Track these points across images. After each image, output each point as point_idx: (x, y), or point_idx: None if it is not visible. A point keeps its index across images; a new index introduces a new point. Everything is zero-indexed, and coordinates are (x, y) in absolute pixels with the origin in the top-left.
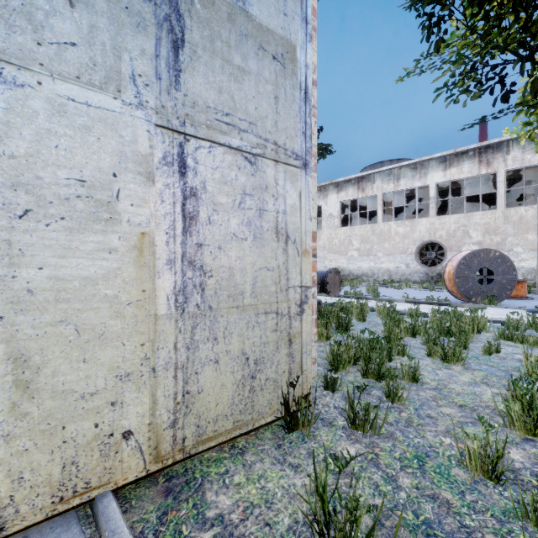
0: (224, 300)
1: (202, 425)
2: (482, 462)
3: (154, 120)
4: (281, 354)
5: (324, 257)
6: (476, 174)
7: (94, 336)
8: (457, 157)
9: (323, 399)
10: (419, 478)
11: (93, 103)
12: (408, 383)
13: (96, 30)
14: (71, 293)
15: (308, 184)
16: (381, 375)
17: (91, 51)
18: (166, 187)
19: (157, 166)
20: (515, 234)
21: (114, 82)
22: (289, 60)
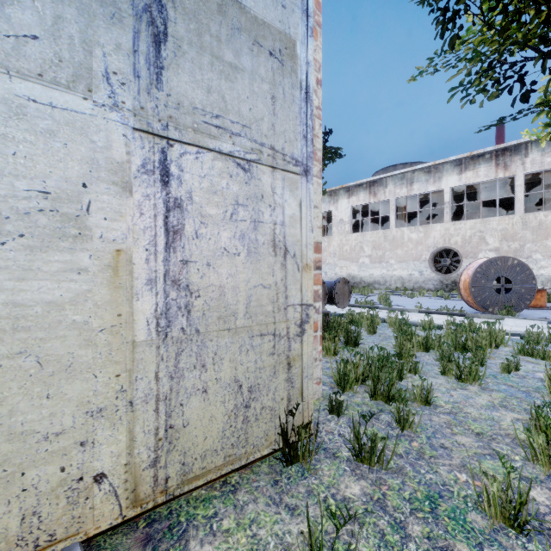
0: (213, 322)
1: (188, 463)
2: (503, 508)
3: (131, 123)
4: (278, 379)
5: (335, 264)
6: (493, 178)
7: (60, 368)
8: (473, 160)
9: (327, 425)
10: (430, 525)
11: (59, 104)
12: (421, 406)
13: (62, 22)
14: (32, 321)
15: (310, 192)
16: (390, 397)
17: (56, 45)
18: (146, 198)
19: (135, 175)
20: (534, 240)
21: (84, 81)
22: (288, 57)
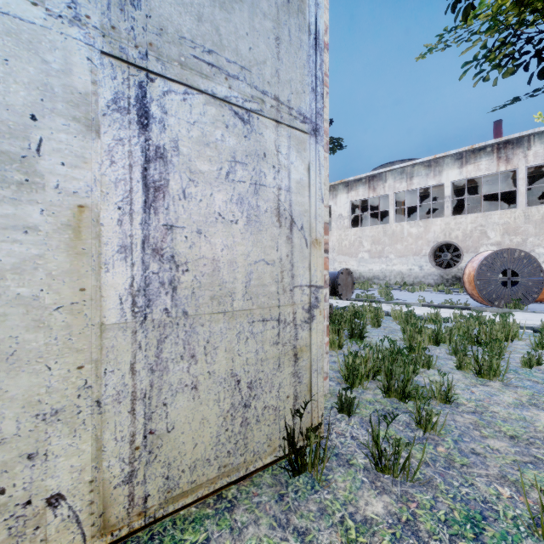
0: (205, 303)
1: (173, 476)
2: None
3: (99, 45)
4: (284, 373)
5: (334, 259)
6: (494, 171)
7: None
8: (474, 154)
9: (337, 426)
10: None
11: None
12: (440, 404)
13: None
14: None
15: (319, 155)
16: (406, 394)
17: None
18: (119, 143)
19: (104, 112)
20: (537, 234)
21: None
22: None
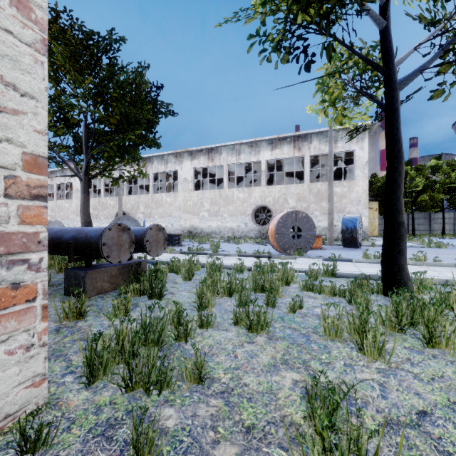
0: None
1: None
2: None
3: None
4: None
5: (180, 217)
6: (292, 156)
7: None
8: (280, 141)
9: None
10: None
11: None
12: (192, 387)
13: None
14: None
15: None
16: (150, 384)
17: None
18: None
19: None
20: (315, 202)
21: None
22: None
